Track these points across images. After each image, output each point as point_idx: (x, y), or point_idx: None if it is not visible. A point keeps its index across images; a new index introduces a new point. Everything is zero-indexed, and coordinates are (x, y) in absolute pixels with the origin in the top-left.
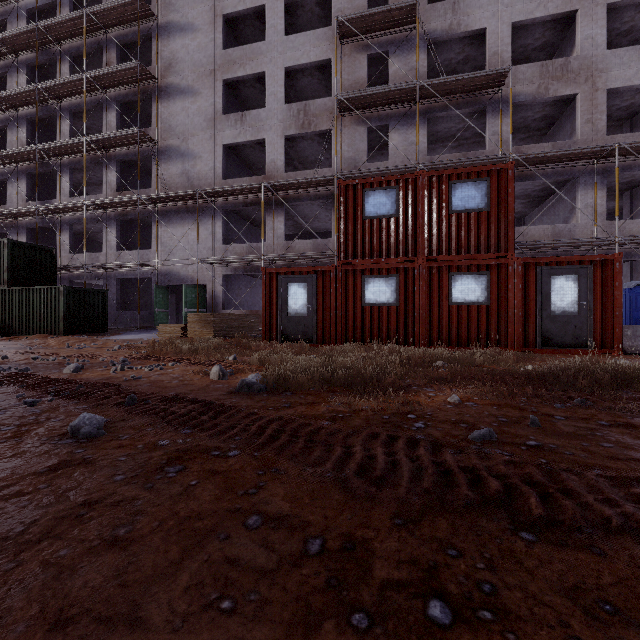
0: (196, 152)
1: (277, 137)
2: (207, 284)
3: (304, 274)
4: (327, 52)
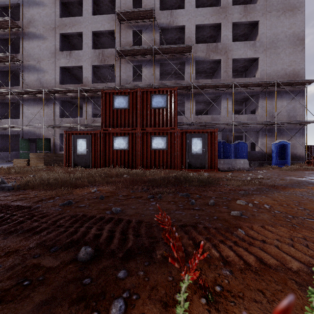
0: (45, 69)
1: (88, 65)
2: (51, 138)
3: (85, 134)
4: (113, 26)
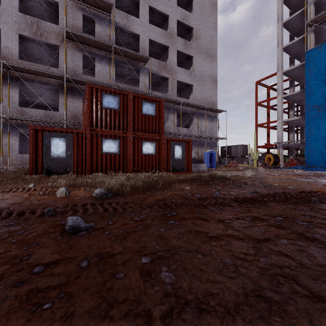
0: None
1: (12, 32)
2: None
3: (64, 133)
4: None
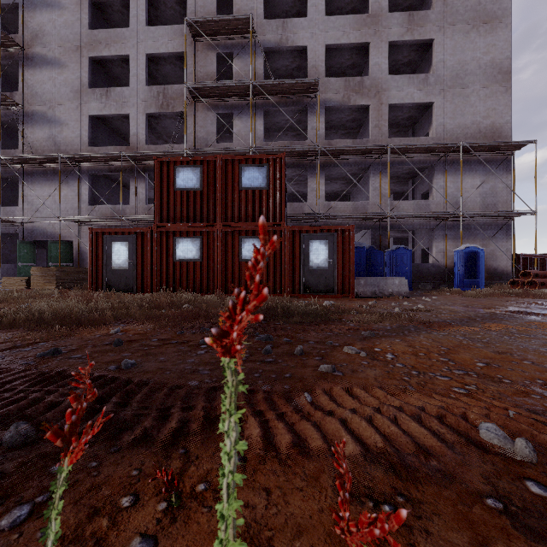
0: (63, 119)
1: (139, 113)
2: (74, 240)
3: (126, 234)
4: (183, 46)
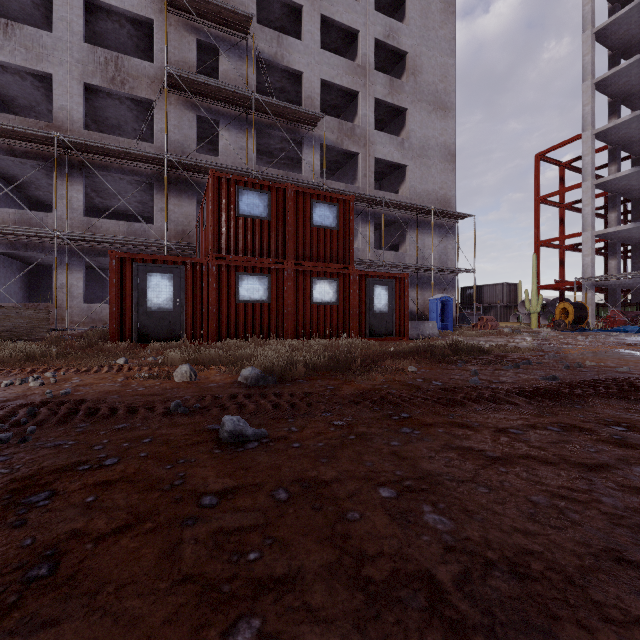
0: None
1: (72, 79)
2: None
3: (170, 264)
4: (148, 9)
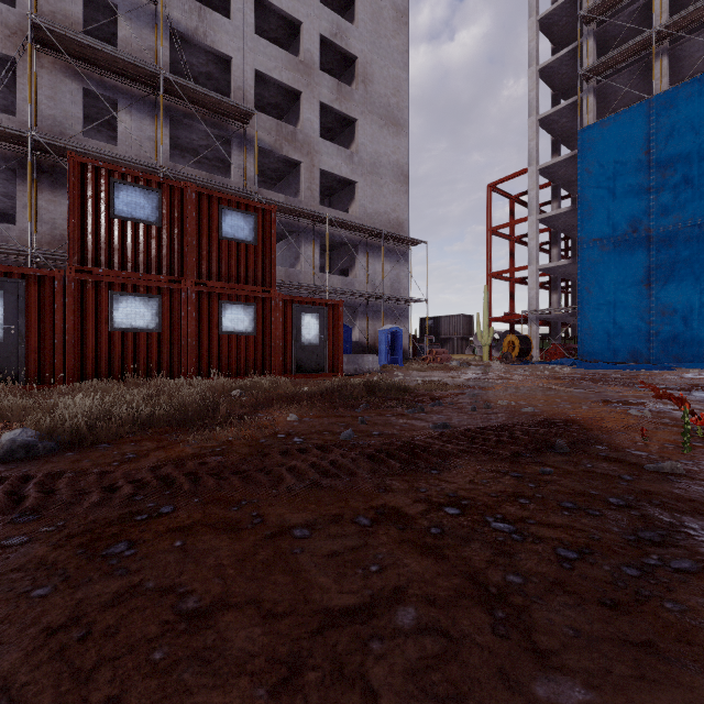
0: None
1: None
2: None
3: None
4: None
